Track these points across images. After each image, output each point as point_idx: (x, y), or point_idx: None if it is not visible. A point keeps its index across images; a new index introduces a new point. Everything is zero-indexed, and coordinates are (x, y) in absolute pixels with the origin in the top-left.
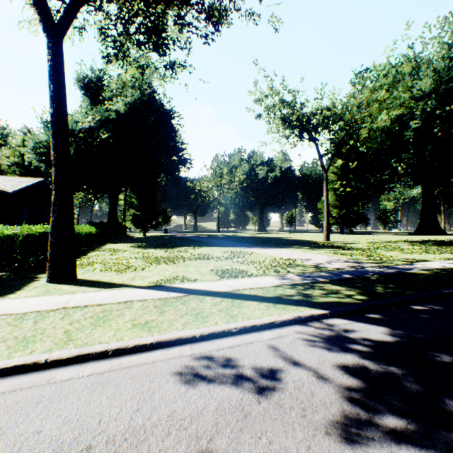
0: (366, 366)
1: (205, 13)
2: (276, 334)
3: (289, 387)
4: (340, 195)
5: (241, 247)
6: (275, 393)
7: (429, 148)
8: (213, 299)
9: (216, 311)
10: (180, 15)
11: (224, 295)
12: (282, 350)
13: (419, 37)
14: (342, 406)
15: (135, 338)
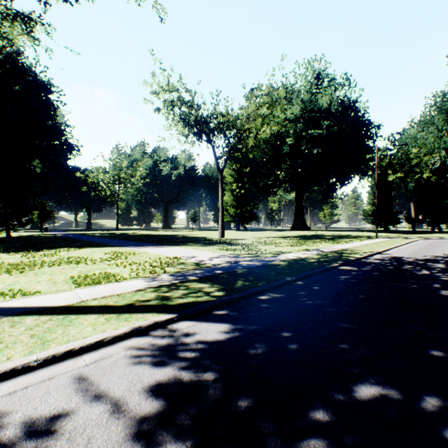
0: (182, 378)
1: None
2: (98, 356)
3: (59, 442)
4: (236, 196)
5: (131, 246)
6: None
7: (299, 161)
8: (36, 319)
9: (25, 338)
10: None
11: (58, 311)
12: (90, 380)
13: (292, 71)
14: None
15: None
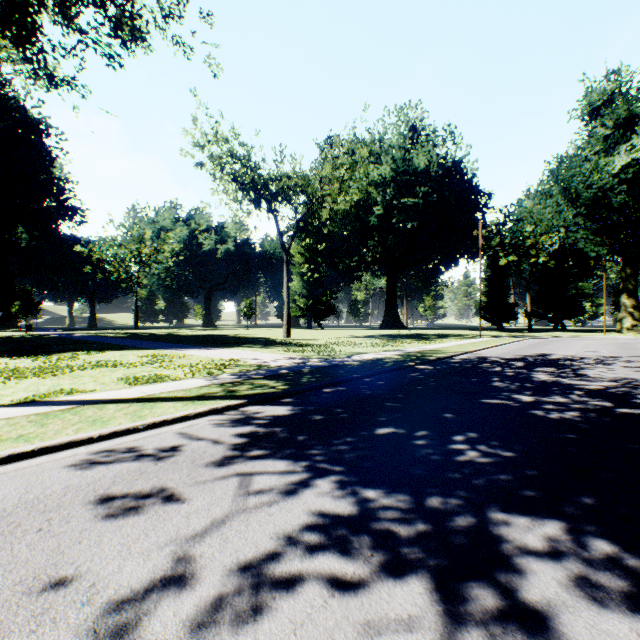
0: (258, 430)
1: (110, 23)
2: (188, 424)
3: (187, 452)
4: (308, 282)
5: (170, 349)
6: (173, 457)
7: (390, 238)
8: (118, 406)
9: (121, 415)
10: (65, 13)
11: (134, 401)
12: (190, 434)
13: (381, 119)
14: (226, 453)
15: (8, 449)
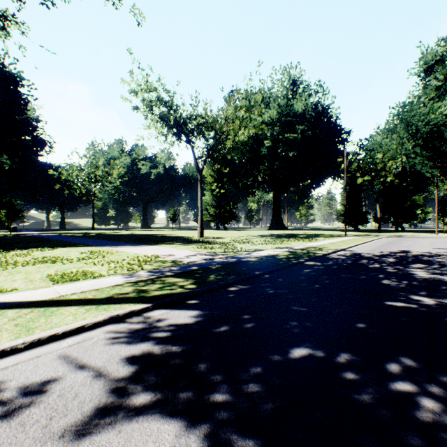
0: (154, 351)
1: None
2: (80, 339)
3: (51, 397)
4: (216, 196)
5: (109, 246)
6: (27, 411)
7: (276, 163)
8: (18, 312)
9: (10, 327)
10: None
11: (39, 304)
12: (74, 356)
13: (270, 76)
14: (101, 400)
15: None
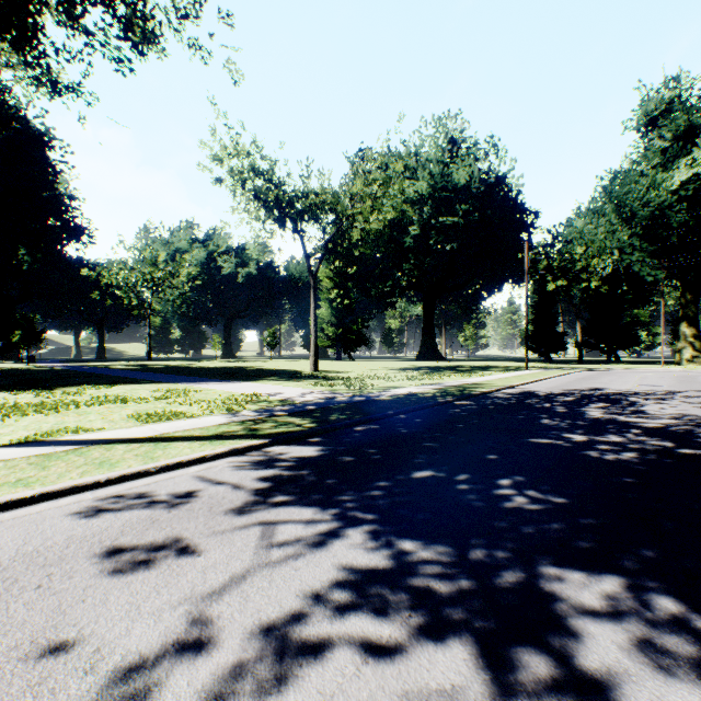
0: (282, 474)
1: (119, 24)
2: (206, 467)
3: (204, 498)
4: (337, 309)
5: (186, 382)
6: (189, 504)
7: (428, 260)
8: (128, 446)
9: (131, 457)
10: (70, 13)
11: (145, 440)
12: (207, 477)
13: (417, 130)
14: (247, 499)
15: (5, 495)
